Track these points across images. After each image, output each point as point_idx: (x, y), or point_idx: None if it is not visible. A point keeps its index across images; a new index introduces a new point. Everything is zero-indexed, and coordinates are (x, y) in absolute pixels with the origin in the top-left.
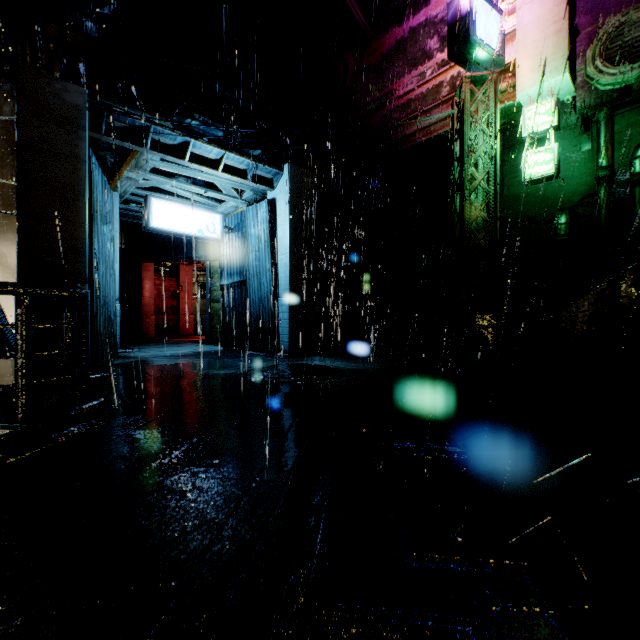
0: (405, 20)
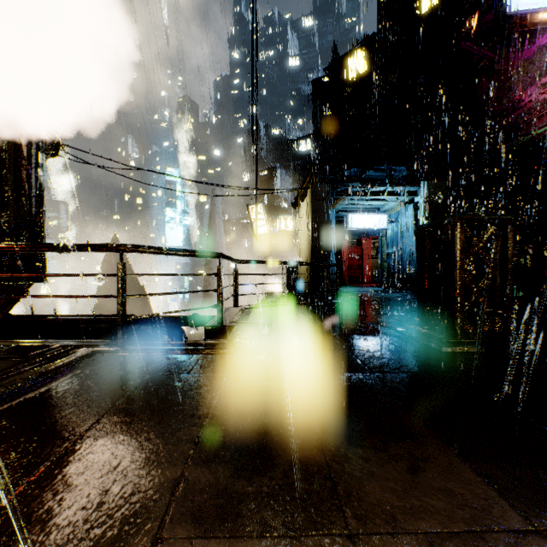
0: (530, 45)
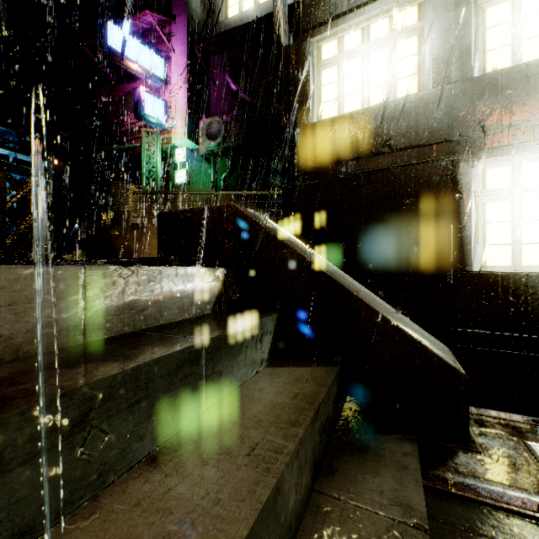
0: (131, 82)
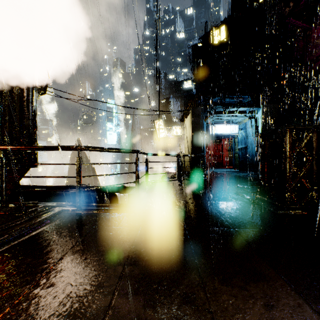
0: None
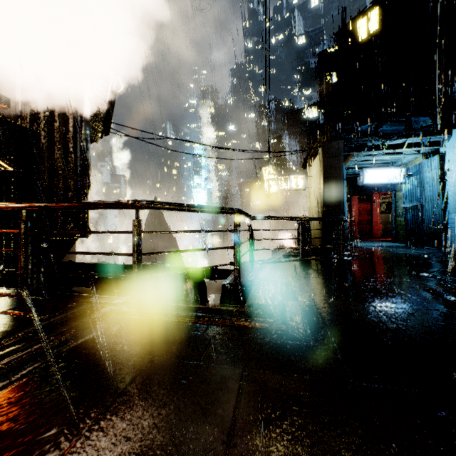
0: None
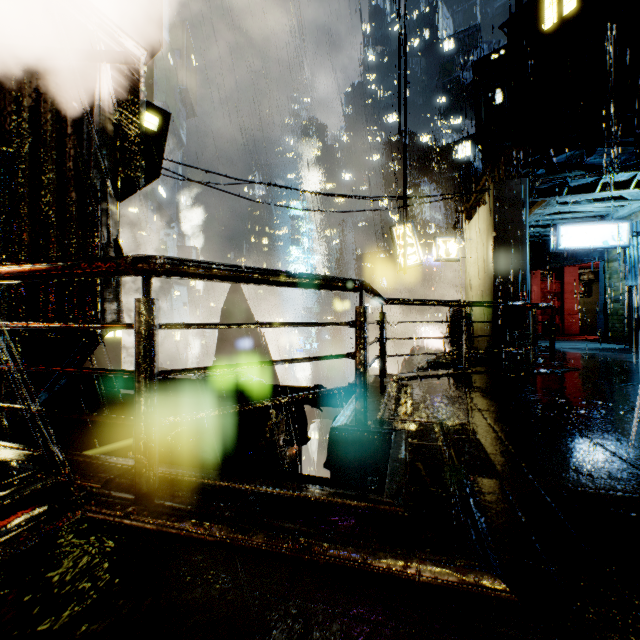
0: None
